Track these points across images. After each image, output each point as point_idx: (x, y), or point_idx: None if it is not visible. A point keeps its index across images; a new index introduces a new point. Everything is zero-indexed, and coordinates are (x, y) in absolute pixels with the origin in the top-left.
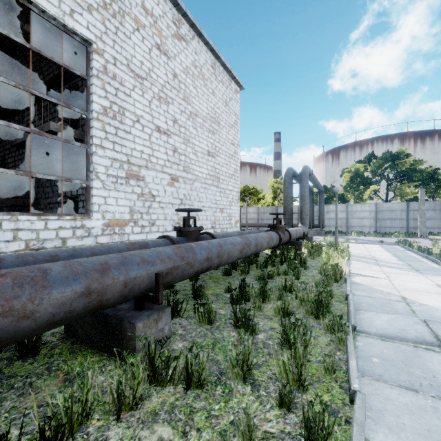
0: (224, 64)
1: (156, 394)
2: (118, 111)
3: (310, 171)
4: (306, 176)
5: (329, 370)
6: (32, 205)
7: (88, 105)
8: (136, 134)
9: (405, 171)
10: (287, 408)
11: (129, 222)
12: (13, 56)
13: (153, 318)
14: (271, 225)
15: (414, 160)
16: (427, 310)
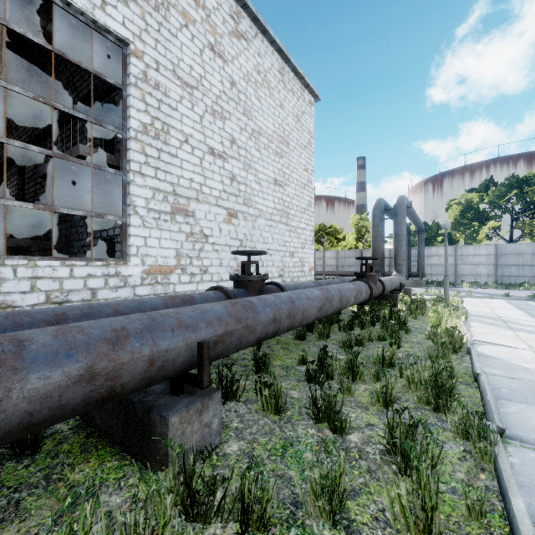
0: (295, 68)
1: None
2: (161, 128)
3: (408, 203)
4: (403, 209)
5: (477, 512)
6: (64, 249)
7: (124, 121)
8: (184, 157)
9: None
10: None
11: (175, 268)
12: (44, 72)
13: (195, 409)
14: (358, 273)
15: None
16: None
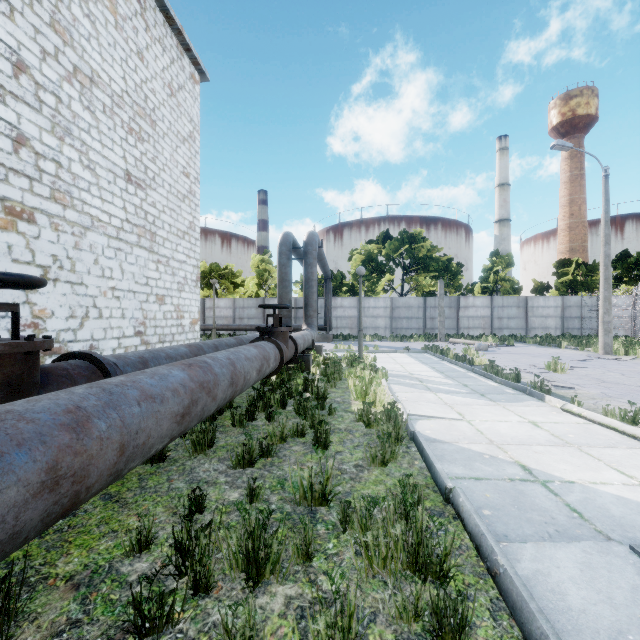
0: (166, 9)
1: None
2: None
3: (319, 242)
4: (315, 248)
5: None
6: None
7: None
8: None
9: (422, 258)
10: None
11: None
12: None
13: None
14: (262, 329)
15: (430, 245)
16: (590, 500)
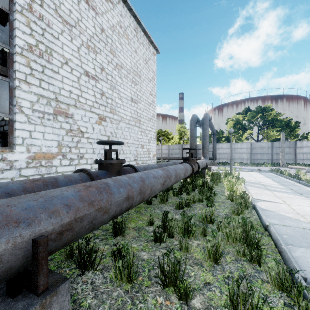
0: (144, 30)
1: None
2: (45, 50)
3: (209, 117)
4: (207, 121)
5: None
6: None
7: (11, 39)
8: (65, 74)
9: (270, 120)
10: None
11: (57, 155)
12: None
13: None
14: (184, 158)
15: (276, 112)
16: None
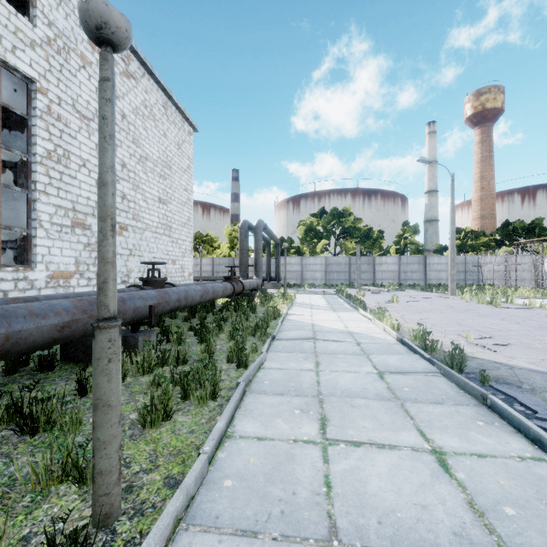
0: (177, 105)
1: (159, 369)
2: (63, 154)
3: (264, 225)
4: (261, 230)
5: (254, 350)
6: None
7: (29, 147)
8: (82, 179)
9: (348, 228)
10: (231, 362)
11: (74, 274)
12: None
13: (147, 336)
14: (226, 277)
15: (355, 218)
16: (321, 328)
